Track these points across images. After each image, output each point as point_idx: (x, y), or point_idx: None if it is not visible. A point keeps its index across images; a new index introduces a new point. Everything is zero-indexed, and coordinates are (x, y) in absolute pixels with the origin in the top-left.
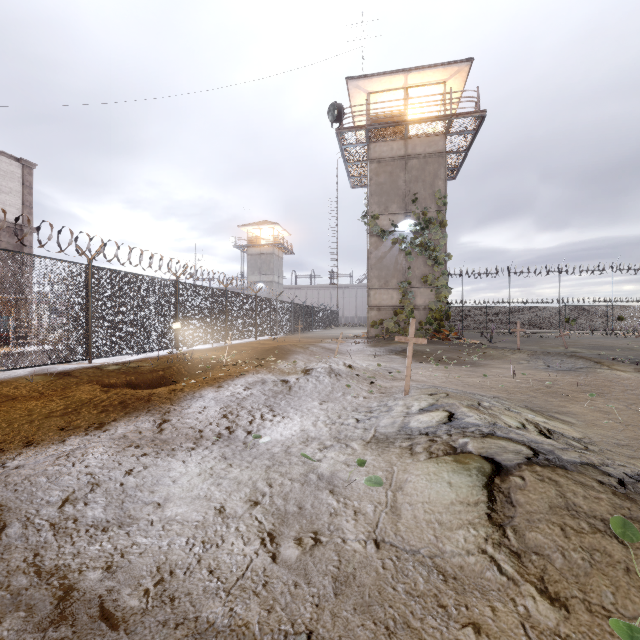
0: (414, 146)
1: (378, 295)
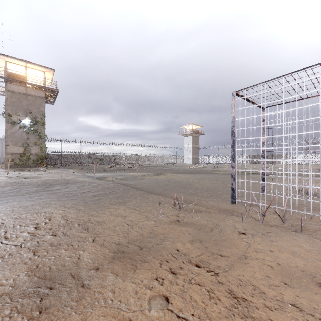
0: (30, 91)
1: (11, 148)
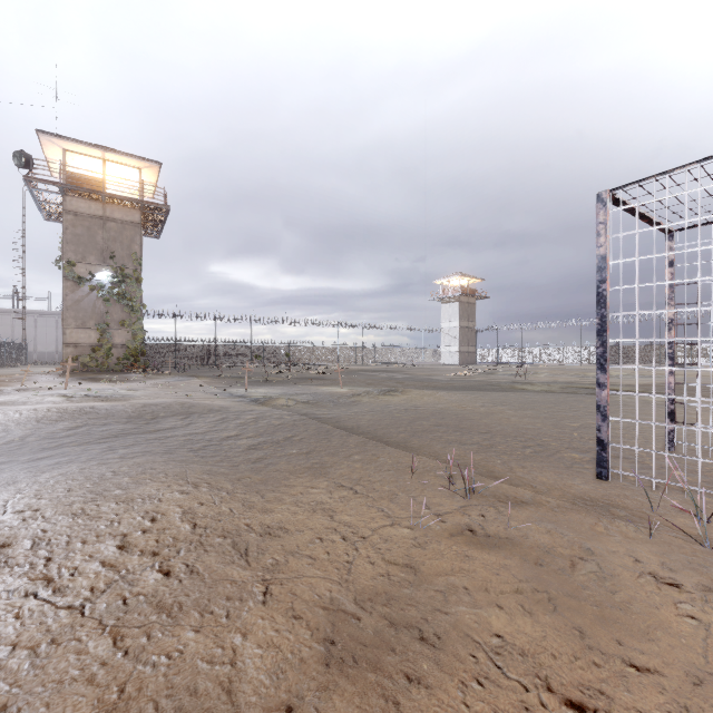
0: (113, 211)
1: (75, 334)
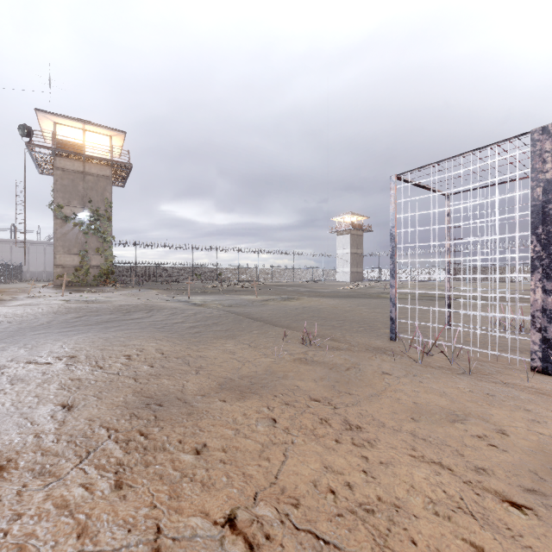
0: (90, 168)
1: (63, 258)
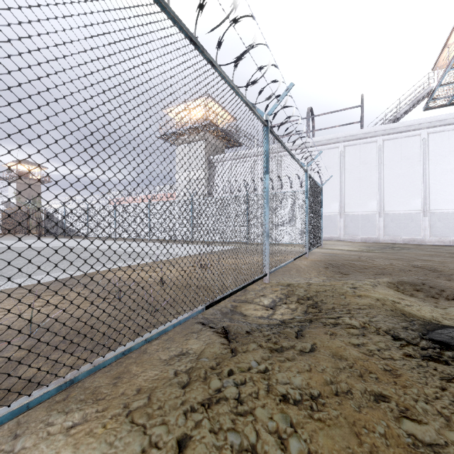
0: (32, 182)
1: None
